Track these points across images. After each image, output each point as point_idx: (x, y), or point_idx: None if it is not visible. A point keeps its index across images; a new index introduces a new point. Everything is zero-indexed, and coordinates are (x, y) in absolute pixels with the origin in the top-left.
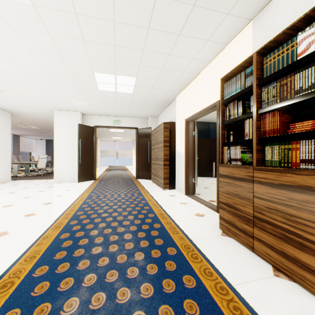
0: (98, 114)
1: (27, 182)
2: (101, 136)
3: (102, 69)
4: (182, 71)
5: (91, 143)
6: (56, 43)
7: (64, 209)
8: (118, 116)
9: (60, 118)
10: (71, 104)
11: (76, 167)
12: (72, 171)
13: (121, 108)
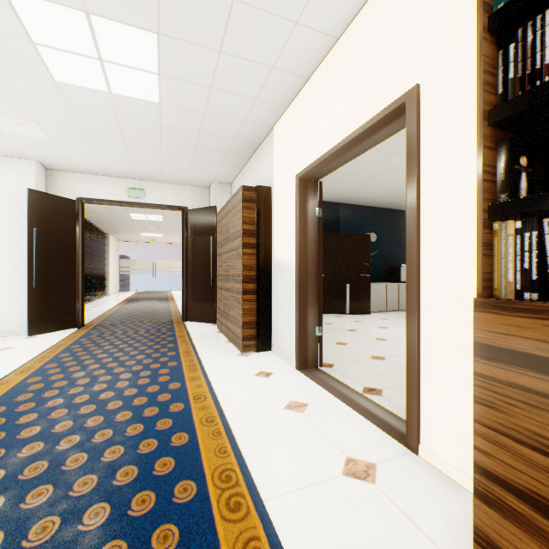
0: (87, 172)
1: None
2: (117, 230)
3: None
4: (294, 20)
5: (70, 239)
6: None
7: None
8: (139, 178)
9: None
10: None
11: (23, 298)
12: (12, 308)
13: (140, 153)
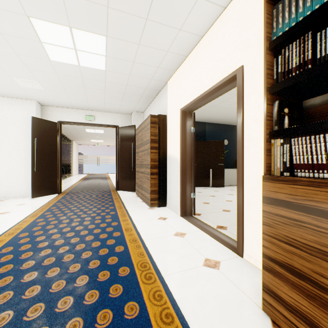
0: (63, 106)
1: None
2: (77, 138)
3: (42, 10)
4: (179, 28)
5: (54, 144)
6: None
7: None
8: (92, 110)
9: (5, 108)
10: (17, 86)
11: (29, 177)
12: (23, 182)
13: (93, 96)
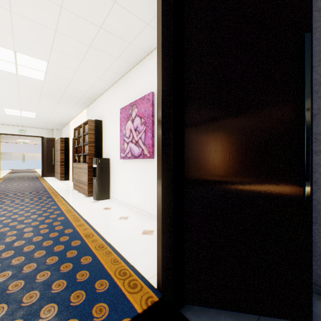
0: (2, 124)
1: None
2: (3, 138)
3: (10, 108)
4: (66, 114)
5: None
6: None
7: None
8: (24, 126)
9: None
10: None
11: None
12: None
13: (26, 122)
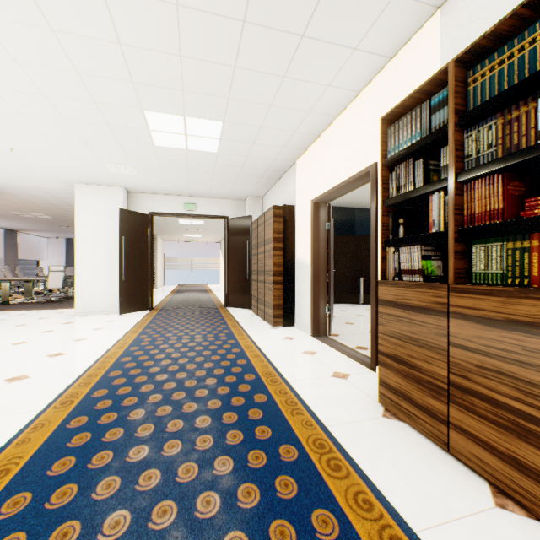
0: (156, 193)
1: (25, 315)
2: (164, 232)
3: (158, 105)
4: (308, 111)
5: (144, 244)
6: (68, 49)
7: (86, 367)
8: (192, 196)
9: (87, 199)
10: (106, 173)
11: (115, 287)
12: (108, 294)
13: (197, 180)
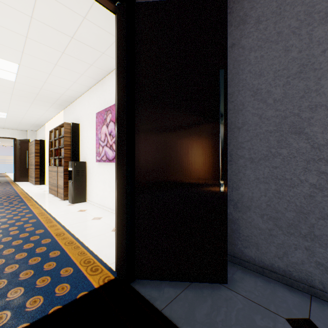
0: None
1: None
2: None
3: None
4: (41, 116)
5: None
6: None
7: None
8: None
9: None
10: None
11: None
12: None
13: None
